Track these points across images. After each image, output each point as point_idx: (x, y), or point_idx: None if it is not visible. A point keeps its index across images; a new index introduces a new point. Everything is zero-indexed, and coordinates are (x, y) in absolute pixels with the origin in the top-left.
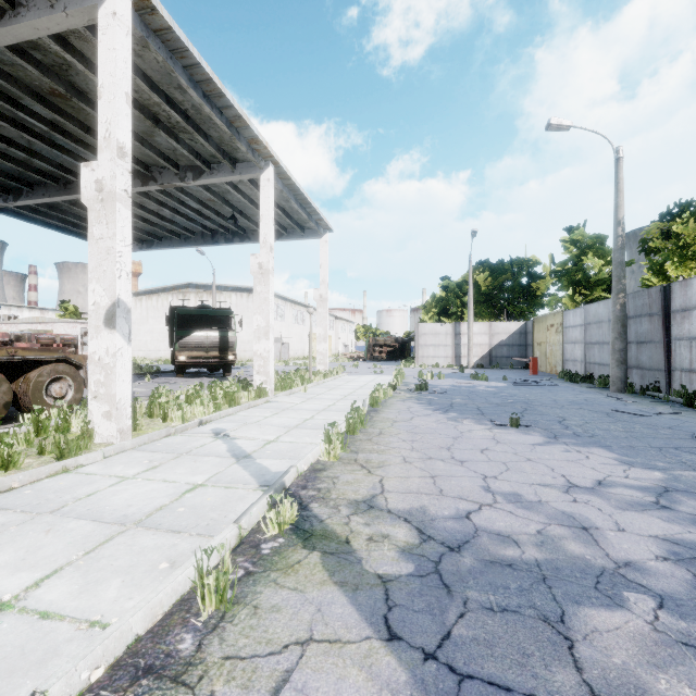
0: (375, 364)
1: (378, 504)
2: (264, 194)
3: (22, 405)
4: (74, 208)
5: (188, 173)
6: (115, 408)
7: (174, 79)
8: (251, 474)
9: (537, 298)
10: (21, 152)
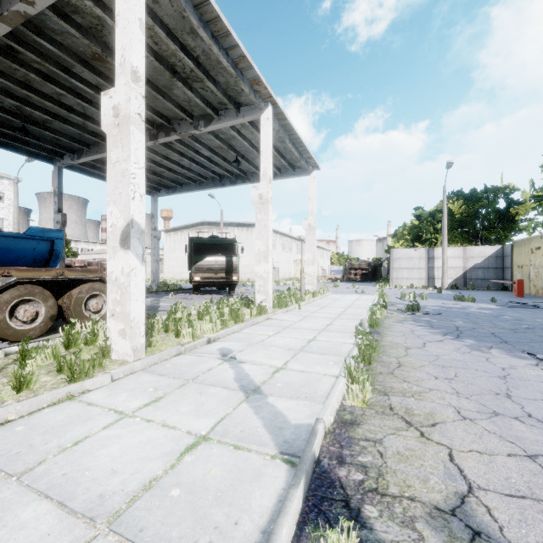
0: (354, 285)
1: (483, 524)
2: (264, 131)
3: (66, 317)
4: None
5: (200, 121)
6: (129, 326)
7: (186, 23)
8: (265, 425)
9: (515, 223)
10: (78, 117)
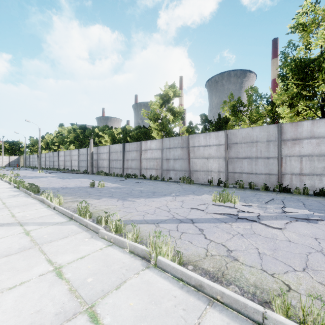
0: None
1: None
2: None
3: None
4: None
5: None
6: None
7: None
8: None
9: (22, 151)
10: None
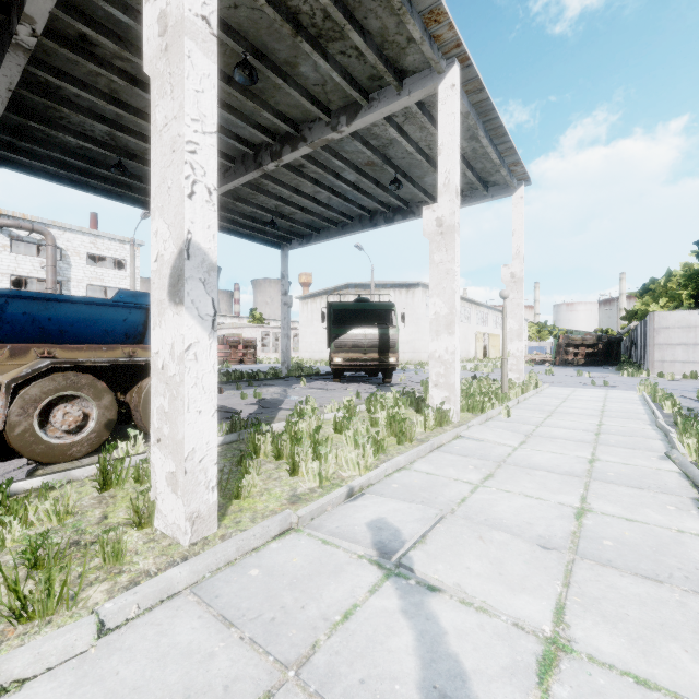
0: (580, 371)
1: None
2: (445, 110)
3: (136, 422)
4: (237, 203)
5: (341, 117)
6: (182, 470)
7: None
8: None
9: None
10: None
